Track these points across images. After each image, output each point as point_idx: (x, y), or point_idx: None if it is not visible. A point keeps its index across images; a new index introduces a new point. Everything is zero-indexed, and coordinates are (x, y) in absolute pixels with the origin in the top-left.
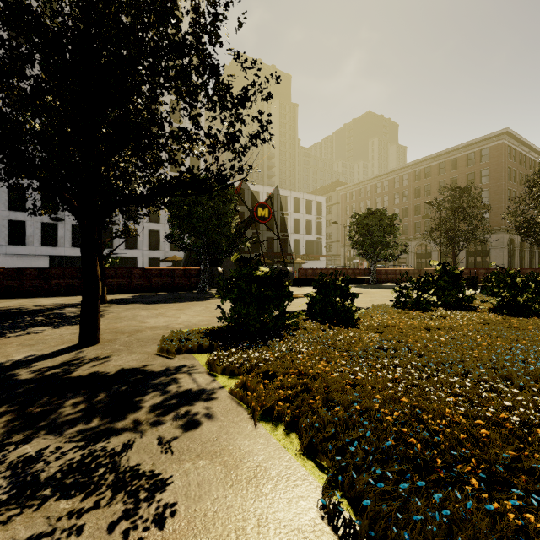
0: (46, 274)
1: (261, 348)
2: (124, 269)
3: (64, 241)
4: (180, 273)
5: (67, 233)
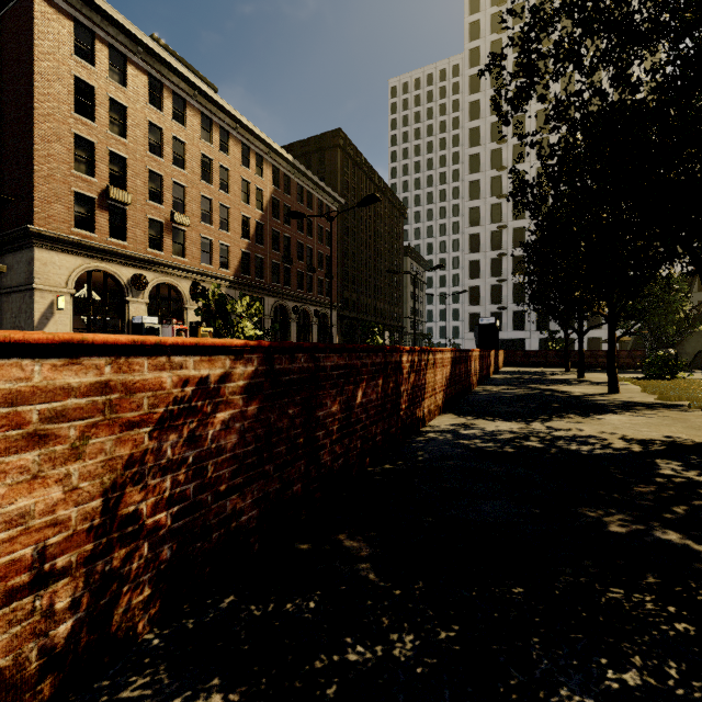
0: (527, 354)
1: (653, 381)
2: (576, 351)
3: (506, 326)
4: (625, 355)
5: (508, 319)
